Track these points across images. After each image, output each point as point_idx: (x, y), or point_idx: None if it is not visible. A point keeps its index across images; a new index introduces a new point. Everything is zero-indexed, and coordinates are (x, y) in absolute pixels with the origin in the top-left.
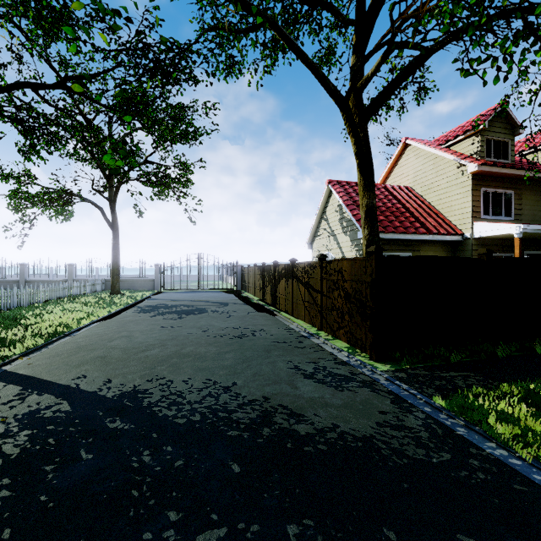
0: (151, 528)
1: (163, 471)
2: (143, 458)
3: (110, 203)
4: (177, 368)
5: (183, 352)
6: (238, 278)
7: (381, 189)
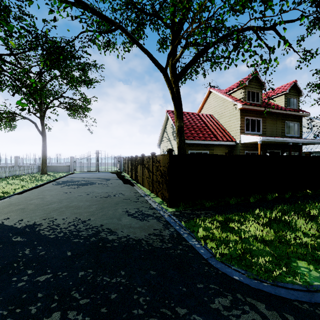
0: (17, 276)
1: (33, 256)
2: (25, 252)
3: (40, 120)
4: (62, 213)
5: (69, 205)
6: (121, 164)
7: (196, 116)
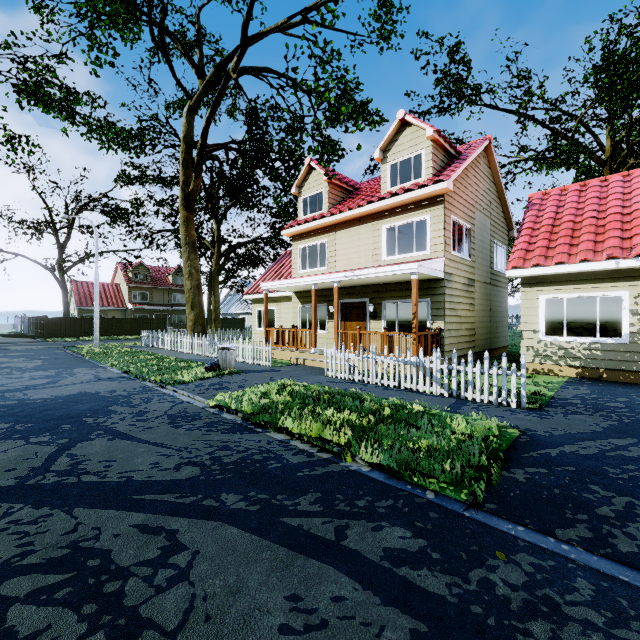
0: None
1: None
2: None
3: None
4: None
5: None
6: (26, 325)
7: (100, 286)
